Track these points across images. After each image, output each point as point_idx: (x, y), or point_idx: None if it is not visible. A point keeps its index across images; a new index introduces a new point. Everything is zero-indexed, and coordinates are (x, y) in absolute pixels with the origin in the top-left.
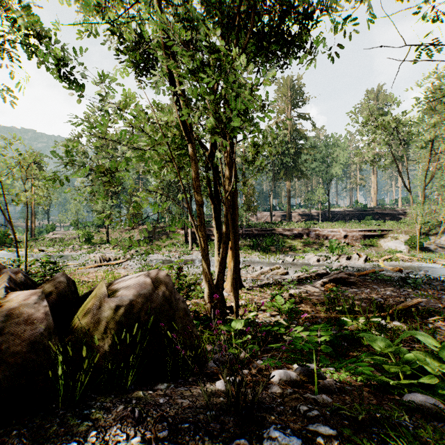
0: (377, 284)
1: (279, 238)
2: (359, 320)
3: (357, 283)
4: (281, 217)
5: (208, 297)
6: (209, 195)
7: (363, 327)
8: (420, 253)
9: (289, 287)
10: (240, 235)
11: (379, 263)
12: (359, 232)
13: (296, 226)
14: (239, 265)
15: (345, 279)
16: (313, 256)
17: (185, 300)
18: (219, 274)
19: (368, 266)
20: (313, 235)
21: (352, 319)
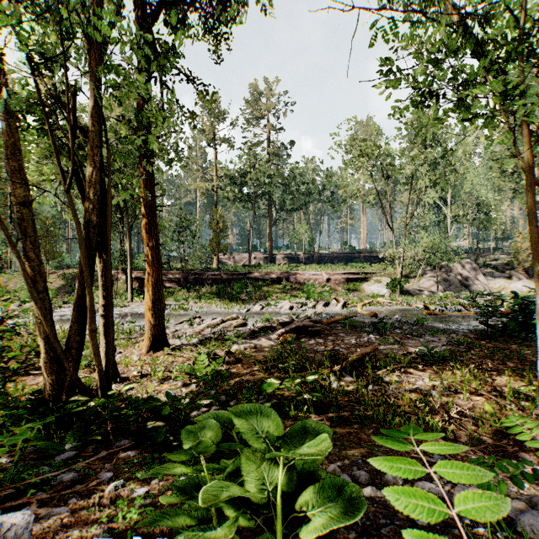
0: (345, 332)
1: (254, 283)
2: (296, 379)
3: (324, 331)
4: (264, 260)
5: (45, 367)
6: (82, 200)
7: (298, 389)
8: (401, 297)
9: (236, 342)
10: (204, 280)
11: (357, 308)
12: (343, 275)
13: (276, 269)
14: (163, 314)
15: (309, 328)
16: (287, 303)
17: (20, 374)
18: (72, 326)
19: (344, 312)
20: (293, 279)
21: (288, 379)
